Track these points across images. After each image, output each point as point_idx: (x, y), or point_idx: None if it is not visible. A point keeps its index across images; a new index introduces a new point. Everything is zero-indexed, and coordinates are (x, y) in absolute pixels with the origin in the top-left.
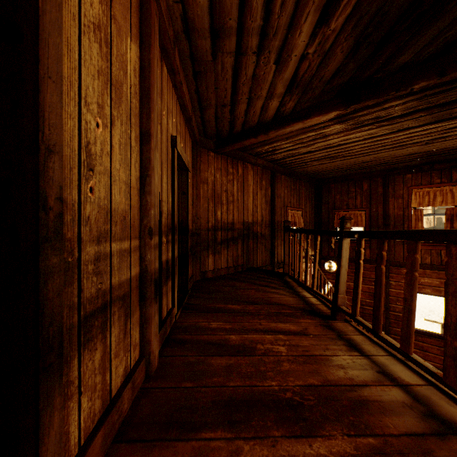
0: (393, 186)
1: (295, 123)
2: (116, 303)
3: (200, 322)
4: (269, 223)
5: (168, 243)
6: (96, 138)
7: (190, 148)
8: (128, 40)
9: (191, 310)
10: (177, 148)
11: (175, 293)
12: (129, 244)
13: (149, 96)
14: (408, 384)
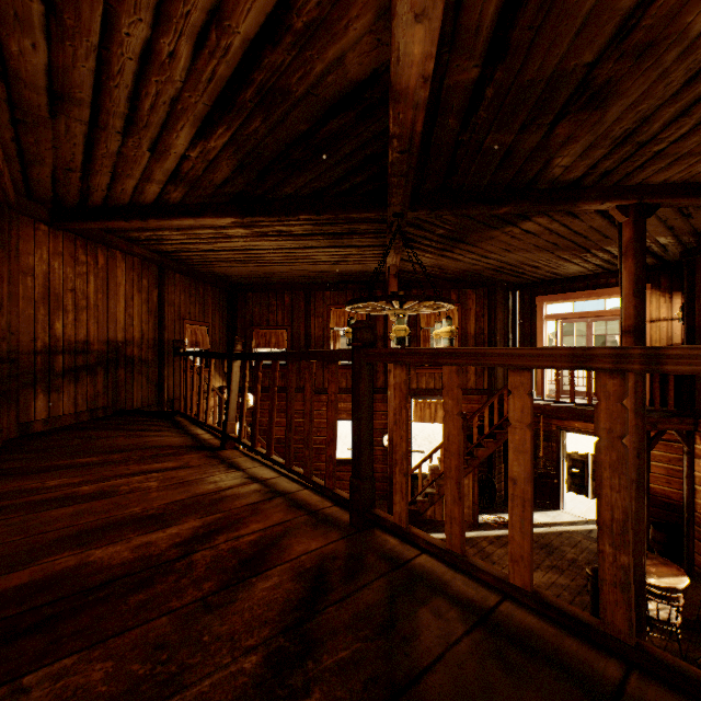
0: (315, 303)
1: (185, 218)
2: None
3: (27, 485)
4: (155, 342)
5: None
6: None
7: None
8: None
9: (6, 475)
10: None
11: None
12: None
13: None
14: (267, 479)
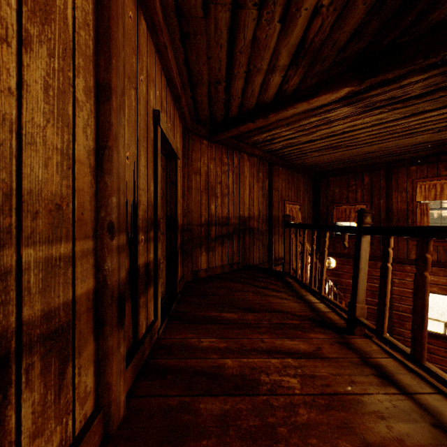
0: (397, 179)
1: (300, 103)
2: (36, 347)
3: (188, 338)
4: (266, 217)
5: (149, 242)
6: None
7: (180, 133)
8: None
9: (179, 320)
10: (161, 126)
11: (158, 302)
12: (71, 247)
13: (109, 32)
14: None
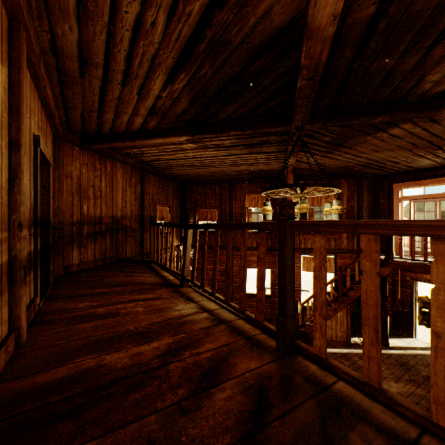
0: (235, 191)
1: (158, 138)
2: None
3: (67, 305)
4: (139, 217)
5: (31, 236)
6: None
7: (51, 141)
8: (0, 66)
9: (56, 298)
10: (40, 147)
11: (38, 283)
12: (1, 235)
13: (19, 110)
14: (212, 310)
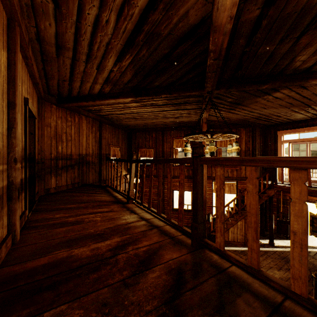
0: (166, 136)
1: (111, 99)
2: None
3: (47, 216)
4: (98, 155)
5: (22, 168)
6: None
7: (36, 101)
8: (2, 51)
9: (40, 211)
10: (29, 106)
11: (27, 200)
12: (2, 167)
13: (15, 81)
14: (148, 219)
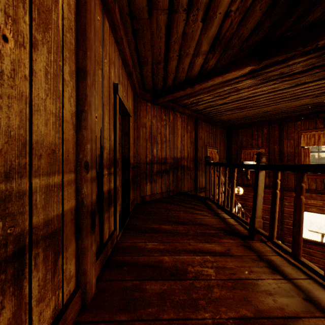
0: (287, 130)
1: (216, 77)
2: (40, 243)
3: (138, 242)
4: (193, 158)
5: (110, 175)
6: (1, 53)
7: (132, 98)
8: None
9: (131, 230)
10: (118, 94)
11: (116, 217)
12: (61, 178)
13: (85, 33)
14: None
